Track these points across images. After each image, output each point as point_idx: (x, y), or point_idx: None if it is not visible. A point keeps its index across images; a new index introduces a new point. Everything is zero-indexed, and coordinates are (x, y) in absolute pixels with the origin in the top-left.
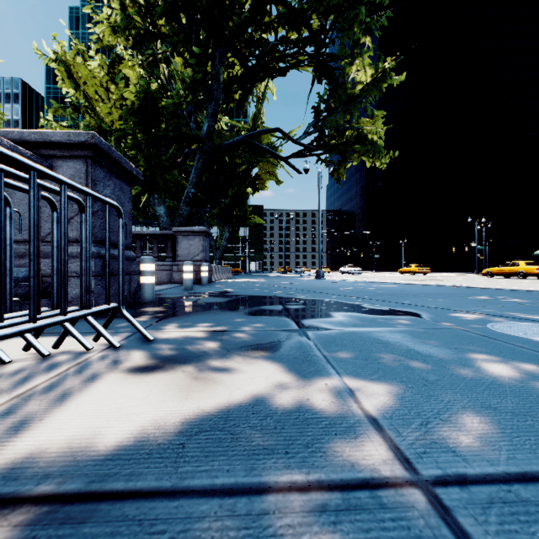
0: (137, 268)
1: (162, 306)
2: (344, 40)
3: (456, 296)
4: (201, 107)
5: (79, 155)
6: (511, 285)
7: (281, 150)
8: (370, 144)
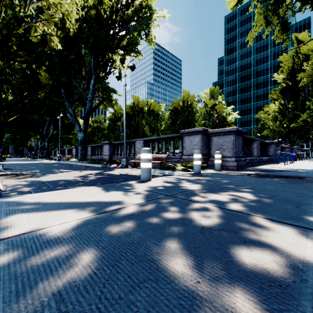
0: None
1: None
2: None
3: None
4: None
5: (296, 148)
6: None
7: None
8: None
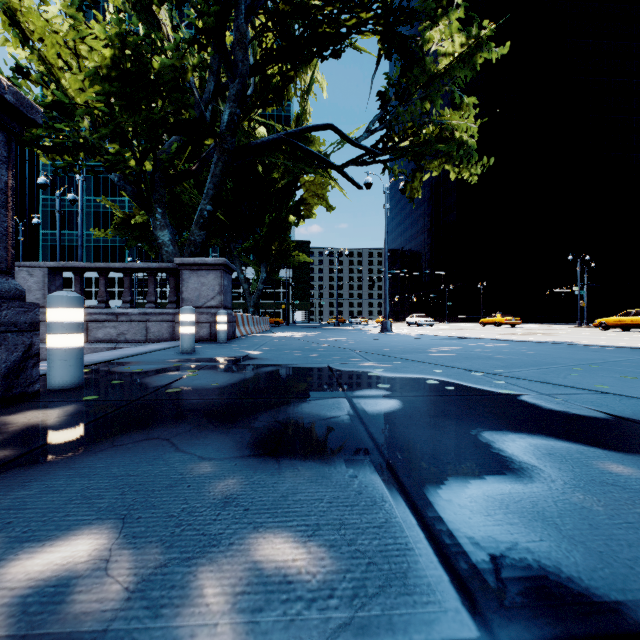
0: (24, 316)
1: (75, 402)
2: None
3: None
4: (224, 97)
5: None
6: None
7: None
8: (458, 145)
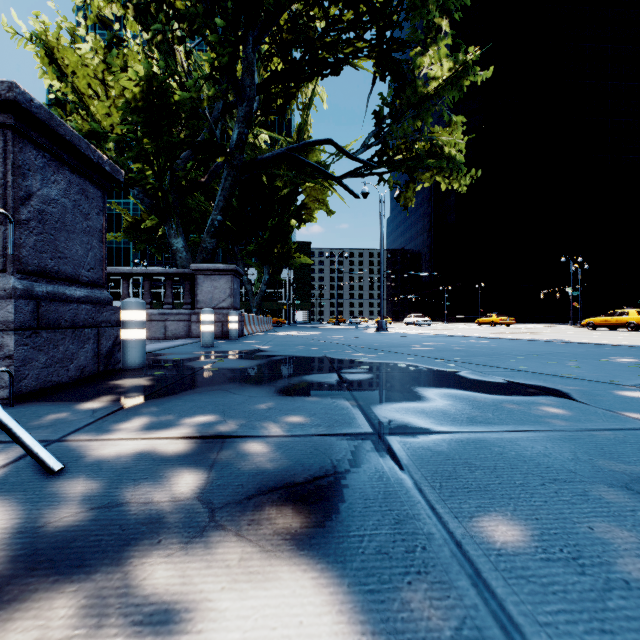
0: (114, 316)
1: (150, 375)
2: (416, 20)
3: (583, 356)
4: (232, 113)
5: None
6: (629, 339)
7: (333, 172)
8: (447, 159)
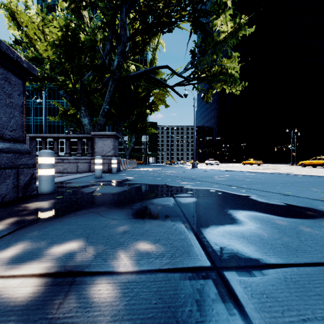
0: (30, 161)
1: (53, 199)
2: None
3: (317, 184)
4: (115, 52)
5: None
6: None
7: None
8: (229, 76)
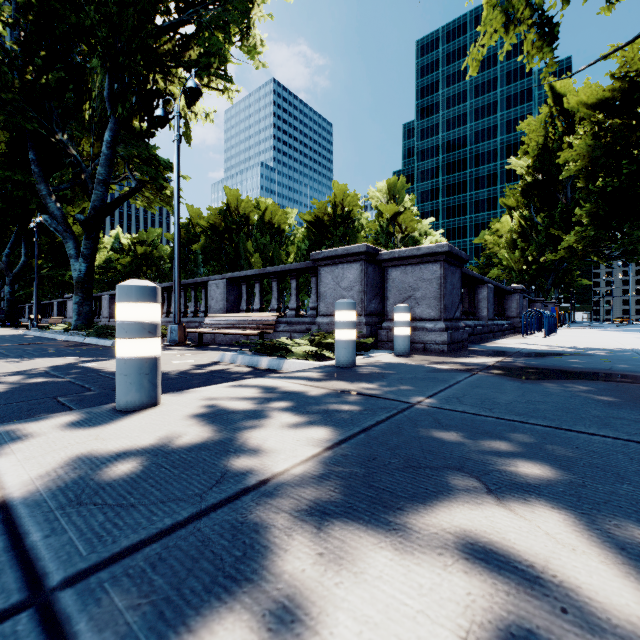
0: None
1: None
2: None
3: None
4: None
5: (552, 304)
6: None
7: None
8: None
